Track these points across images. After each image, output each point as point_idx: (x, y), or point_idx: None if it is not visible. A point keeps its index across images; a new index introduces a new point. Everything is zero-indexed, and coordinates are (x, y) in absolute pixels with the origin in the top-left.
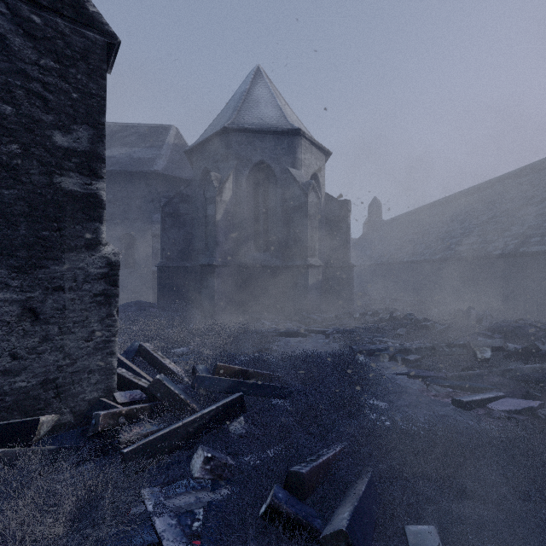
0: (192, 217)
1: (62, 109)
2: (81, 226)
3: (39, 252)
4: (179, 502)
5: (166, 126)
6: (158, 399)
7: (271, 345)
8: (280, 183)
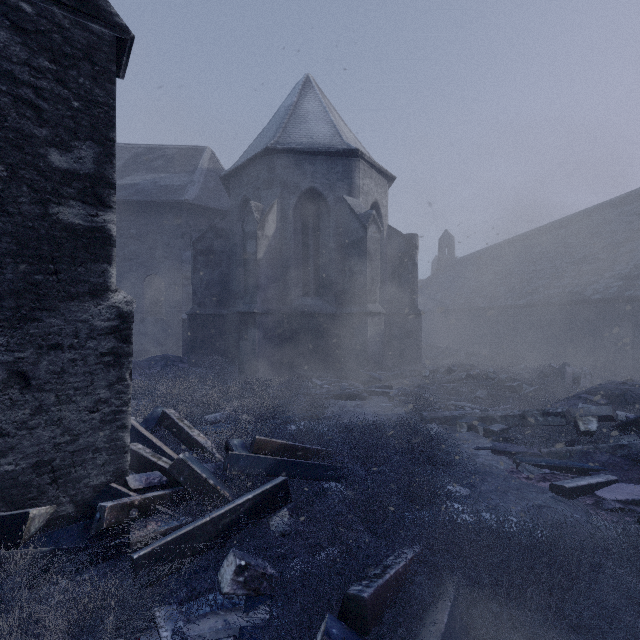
0: (229, 256)
1: (60, 121)
2: (84, 268)
3: (31, 302)
4: (203, 627)
5: (199, 148)
6: (181, 485)
7: (323, 411)
8: (333, 214)
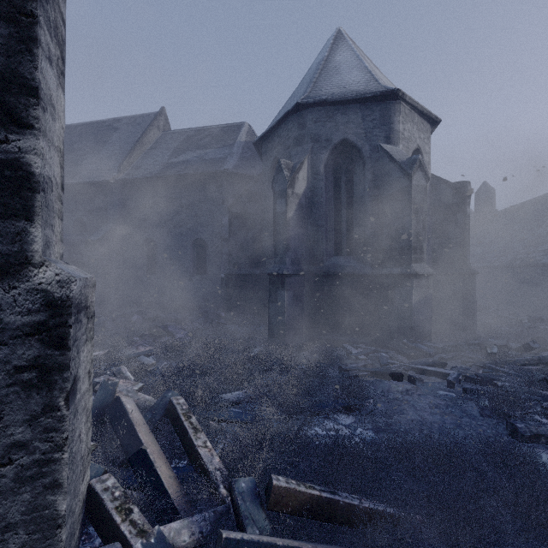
0: (261, 218)
1: None
2: None
3: None
4: None
5: (239, 124)
6: None
7: (365, 404)
8: (369, 166)
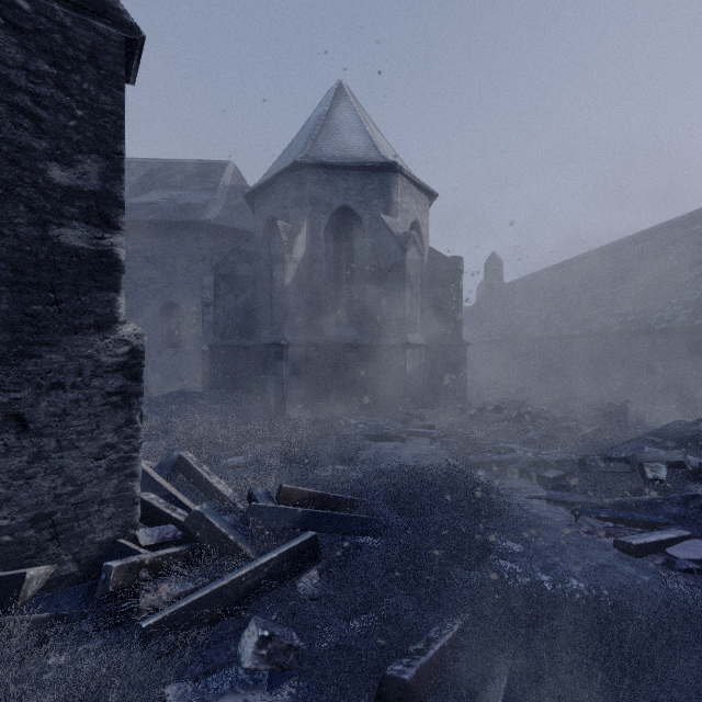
0: (254, 281)
1: (61, 132)
2: (89, 297)
3: (28, 335)
4: None
5: (222, 163)
6: (197, 541)
7: (357, 455)
8: (369, 235)
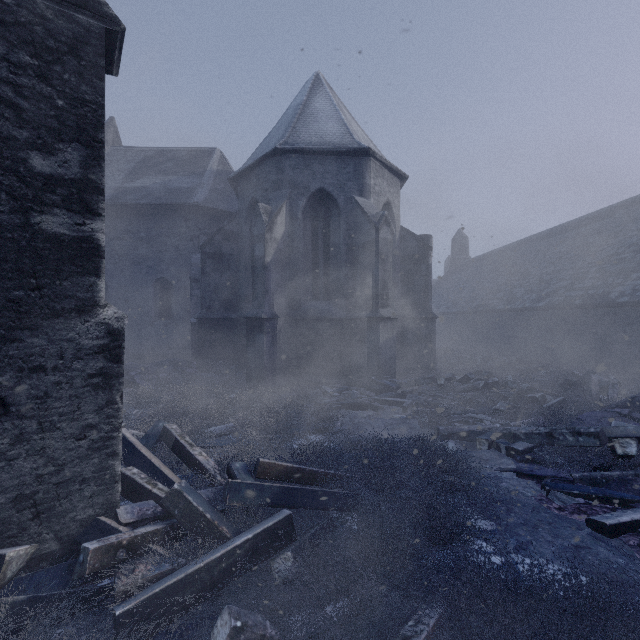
0: (237, 259)
1: (42, 122)
2: (70, 282)
3: (10, 320)
4: None
5: (209, 150)
6: (175, 518)
7: (333, 424)
8: (344, 216)
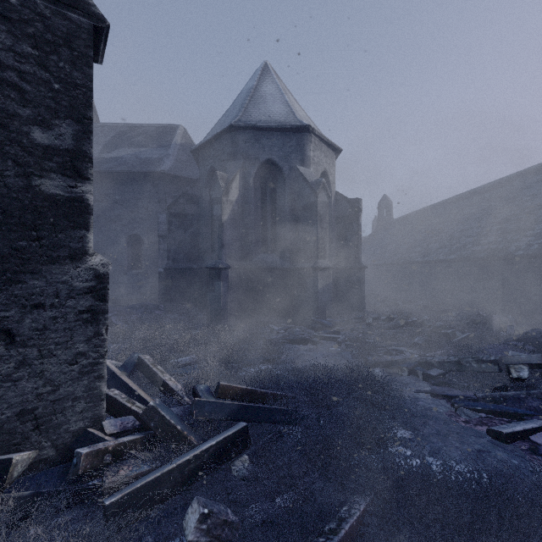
0: (198, 218)
1: (42, 102)
2: (64, 234)
3: (15, 265)
4: None
5: (174, 126)
6: (151, 430)
7: (279, 356)
8: (288, 182)
